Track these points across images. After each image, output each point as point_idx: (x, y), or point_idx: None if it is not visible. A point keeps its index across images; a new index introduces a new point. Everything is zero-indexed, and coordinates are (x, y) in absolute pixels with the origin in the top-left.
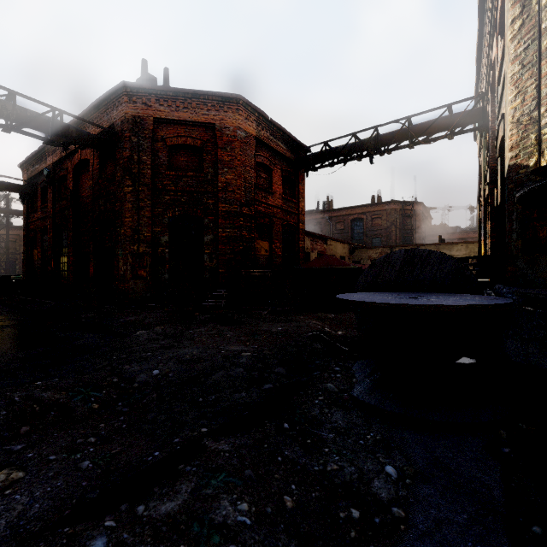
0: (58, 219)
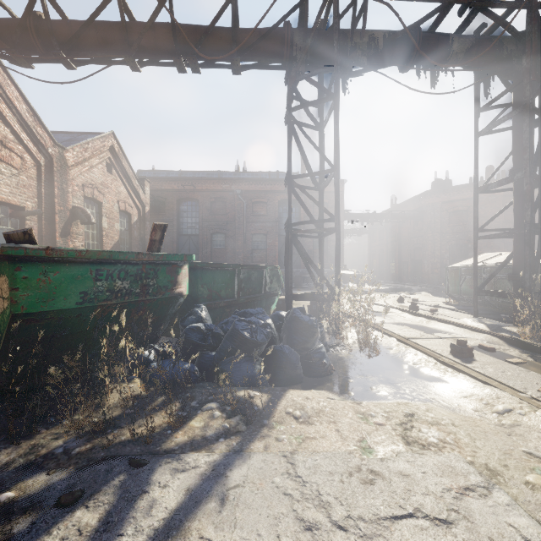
0: (389, 246)
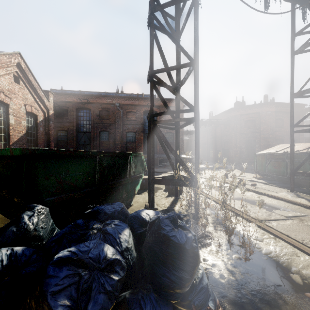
0: (209, 140)
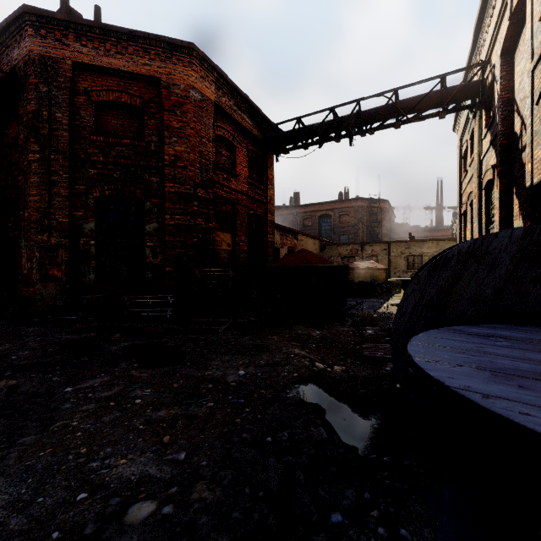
0: None
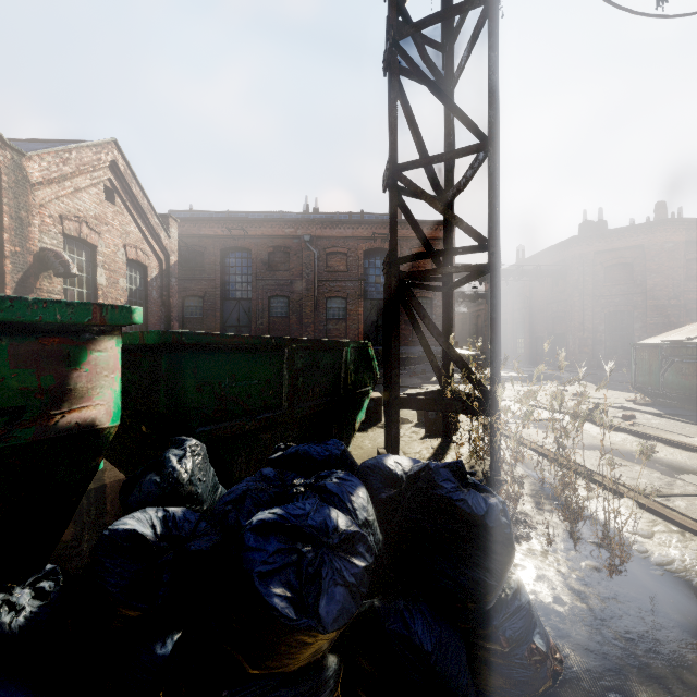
0: (516, 315)
